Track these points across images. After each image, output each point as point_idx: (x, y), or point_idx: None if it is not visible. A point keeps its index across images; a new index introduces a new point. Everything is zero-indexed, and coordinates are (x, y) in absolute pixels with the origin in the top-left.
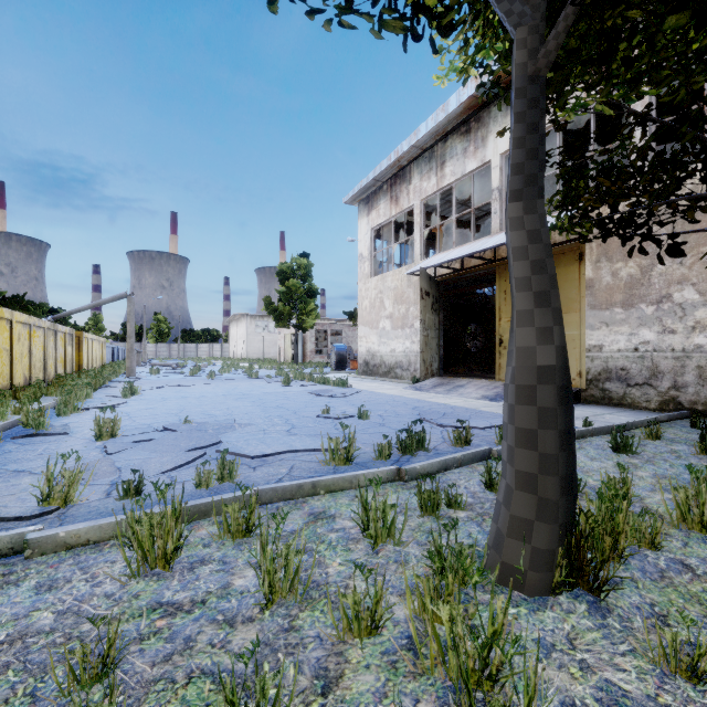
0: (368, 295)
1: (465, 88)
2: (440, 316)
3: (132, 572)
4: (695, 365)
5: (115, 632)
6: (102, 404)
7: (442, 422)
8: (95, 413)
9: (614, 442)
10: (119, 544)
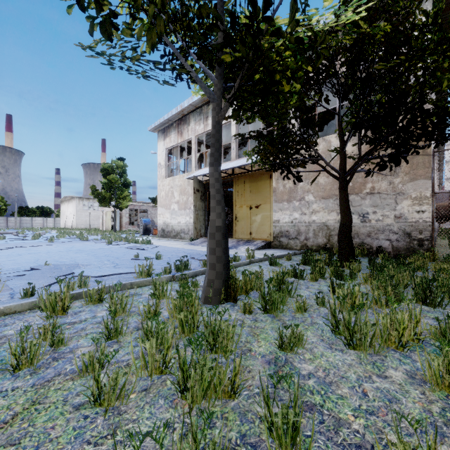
0: (164, 189)
1: None
2: (205, 203)
3: (47, 316)
4: (313, 229)
5: (55, 322)
6: None
7: (201, 259)
8: None
9: (270, 261)
10: (33, 311)
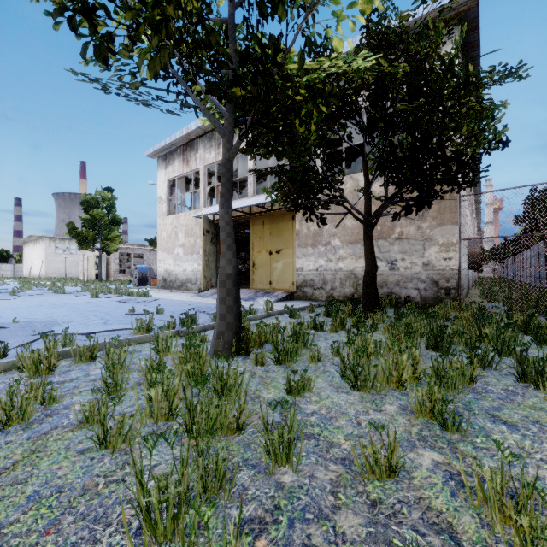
0: (166, 228)
1: None
2: (217, 247)
3: (30, 376)
4: (339, 277)
5: (44, 379)
6: None
7: (211, 312)
8: None
9: (290, 313)
10: (9, 373)
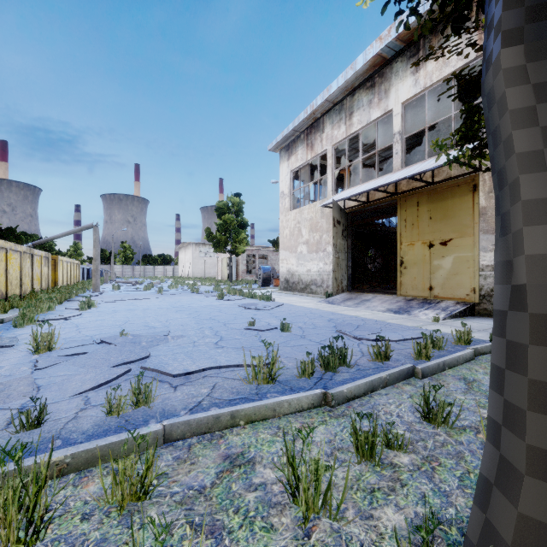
0: (288, 225)
1: (371, 48)
2: (348, 241)
3: None
4: None
5: None
6: (59, 316)
7: (357, 334)
8: (32, 328)
9: None
10: None
